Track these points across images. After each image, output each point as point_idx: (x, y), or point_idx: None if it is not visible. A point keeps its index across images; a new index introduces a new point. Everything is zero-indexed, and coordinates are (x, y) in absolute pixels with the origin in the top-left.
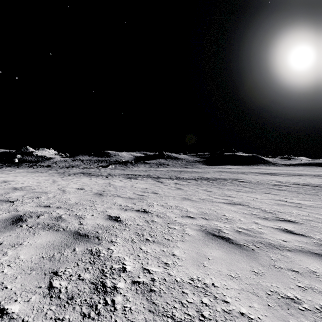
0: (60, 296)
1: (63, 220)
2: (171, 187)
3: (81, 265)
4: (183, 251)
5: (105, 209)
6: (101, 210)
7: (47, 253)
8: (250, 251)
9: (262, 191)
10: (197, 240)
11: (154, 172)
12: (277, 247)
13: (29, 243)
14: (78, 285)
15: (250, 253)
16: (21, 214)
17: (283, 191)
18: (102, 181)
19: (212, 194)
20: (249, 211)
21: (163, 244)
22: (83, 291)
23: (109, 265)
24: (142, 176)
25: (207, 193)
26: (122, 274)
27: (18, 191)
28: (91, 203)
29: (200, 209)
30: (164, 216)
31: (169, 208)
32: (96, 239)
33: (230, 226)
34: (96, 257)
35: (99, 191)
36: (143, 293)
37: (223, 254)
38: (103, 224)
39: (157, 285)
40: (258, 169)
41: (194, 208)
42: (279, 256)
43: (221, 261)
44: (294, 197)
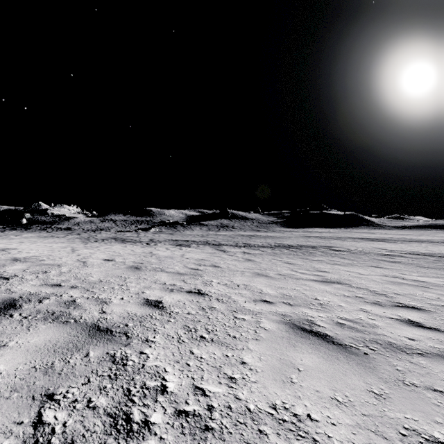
0: (52, 441)
1: (76, 306)
2: (238, 258)
3: (94, 382)
4: (258, 356)
5: (142, 289)
6: (136, 290)
7: (43, 361)
8: (361, 357)
9: (367, 263)
10: (279, 338)
11: (214, 237)
12: (403, 349)
13: (18, 343)
14: (85, 419)
15: (363, 360)
16: (16, 296)
17: (397, 263)
18: (141, 250)
19: (296, 268)
20: (352, 293)
21: (226, 345)
22: (92, 430)
23: (140, 382)
24: (196, 243)
25: (289, 267)
26: (160, 398)
27: (19, 263)
28: (122, 280)
29: (280, 290)
30: (228, 300)
31: (235, 287)
32: (124, 336)
33: (327, 315)
34: (121, 367)
35: (136, 263)
36: (193, 433)
37: (321, 361)
38: (136, 313)
39: (217, 417)
40: (359, 233)
41: (272, 287)
42: (409, 364)
43: (319, 374)
44: (413, 272)
